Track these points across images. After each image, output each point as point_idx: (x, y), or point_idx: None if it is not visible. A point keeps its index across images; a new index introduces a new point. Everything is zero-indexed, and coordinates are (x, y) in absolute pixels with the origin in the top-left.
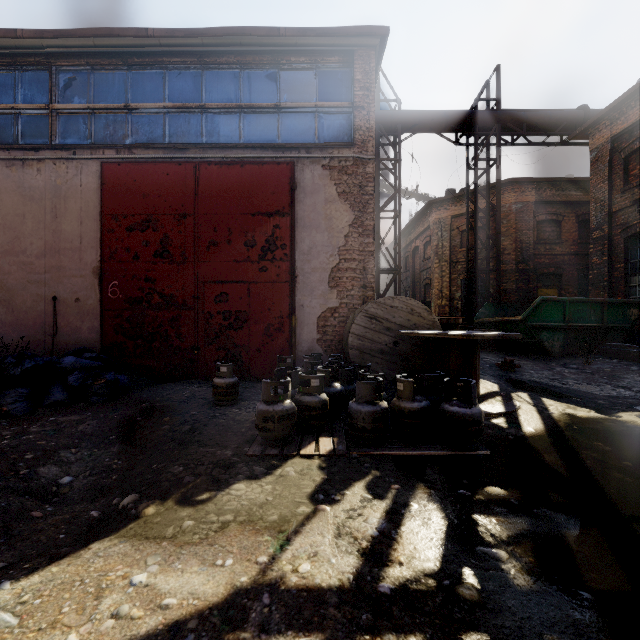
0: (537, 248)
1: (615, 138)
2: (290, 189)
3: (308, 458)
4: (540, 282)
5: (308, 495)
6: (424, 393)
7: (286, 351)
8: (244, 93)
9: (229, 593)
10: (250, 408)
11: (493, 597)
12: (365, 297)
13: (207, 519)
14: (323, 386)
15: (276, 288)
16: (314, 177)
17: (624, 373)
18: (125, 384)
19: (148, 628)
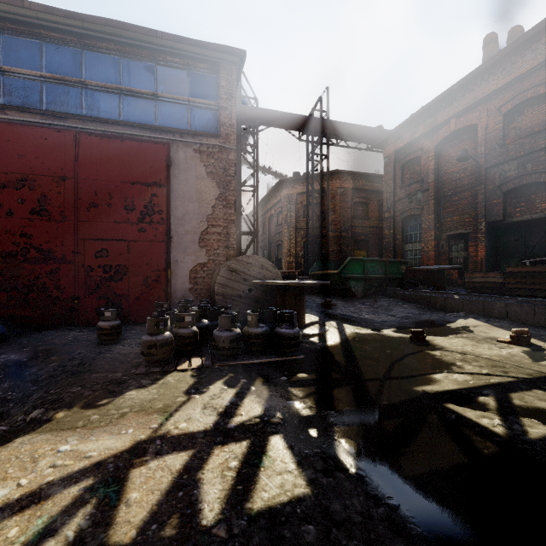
0: (354, 221)
1: (397, 152)
2: (166, 165)
3: (183, 371)
4: (356, 246)
5: (184, 392)
6: (266, 322)
7: (163, 298)
8: (124, 78)
9: (133, 444)
10: (133, 344)
11: (289, 420)
12: (228, 255)
13: (109, 413)
14: (194, 321)
15: (154, 246)
16: (187, 157)
17: (394, 307)
18: (2, 332)
19: (79, 468)
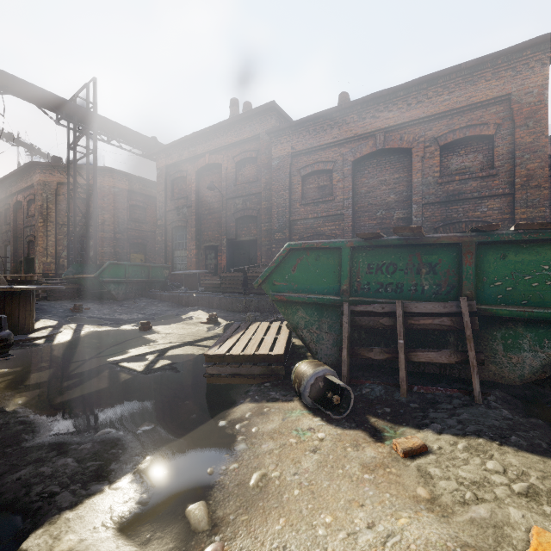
0: (130, 224)
1: (168, 167)
2: None
3: None
4: (133, 249)
5: None
6: None
7: None
8: None
9: None
10: None
11: None
12: None
13: None
14: None
15: None
16: None
17: (149, 306)
18: None
19: None
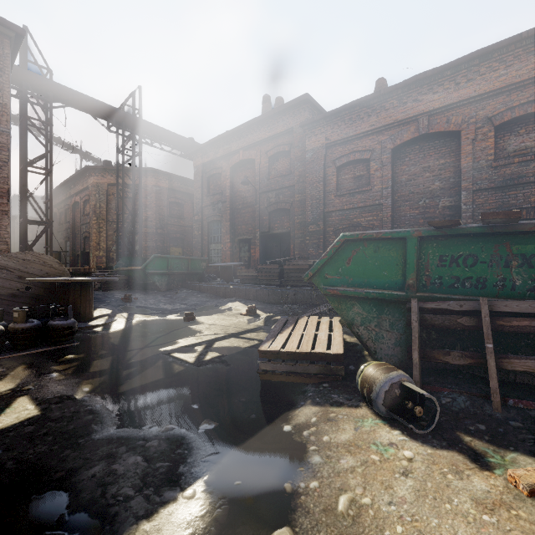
0: (170, 220)
1: (204, 165)
2: None
3: None
4: (172, 243)
5: None
6: (39, 318)
7: None
8: None
9: None
10: None
11: (42, 386)
12: None
13: None
14: None
15: None
16: None
17: (190, 297)
18: None
19: None
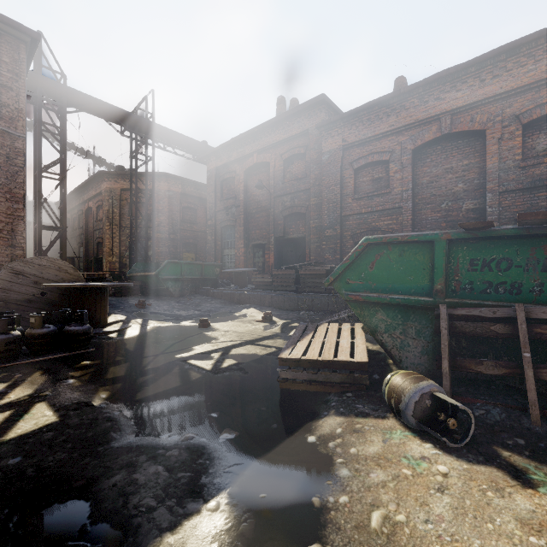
0: (183, 225)
1: (218, 169)
2: None
3: None
4: (185, 248)
5: None
6: (55, 323)
7: None
8: None
9: None
10: None
11: (59, 392)
12: (14, 255)
13: None
14: None
15: None
16: None
17: (204, 303)
18: None
19: None
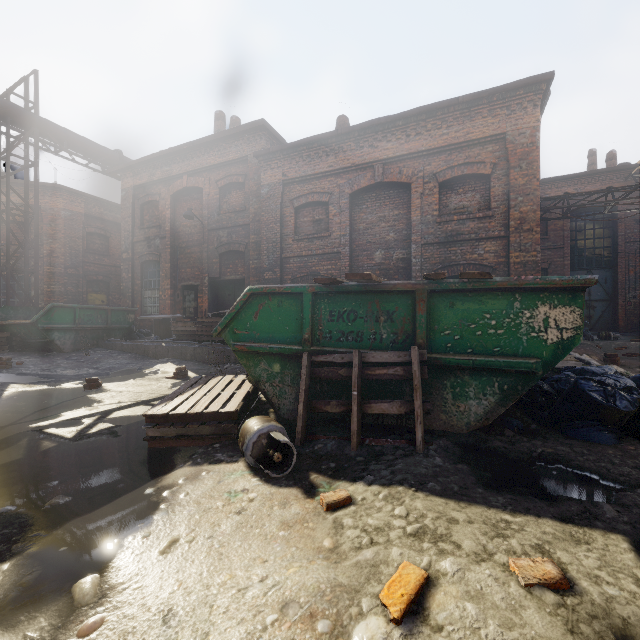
0: (87, 256)
1: (136, 188)
2: None
3: None
4: (91, 287)
5: None
6: None
7: None
8: None
9: None
10: None
11: None
12: None
13: None
14: None
15: None
16: None
17: (106, 359)
18: None
19: None
